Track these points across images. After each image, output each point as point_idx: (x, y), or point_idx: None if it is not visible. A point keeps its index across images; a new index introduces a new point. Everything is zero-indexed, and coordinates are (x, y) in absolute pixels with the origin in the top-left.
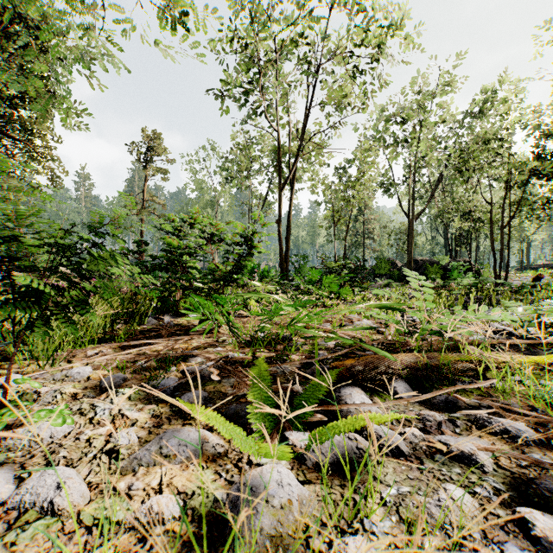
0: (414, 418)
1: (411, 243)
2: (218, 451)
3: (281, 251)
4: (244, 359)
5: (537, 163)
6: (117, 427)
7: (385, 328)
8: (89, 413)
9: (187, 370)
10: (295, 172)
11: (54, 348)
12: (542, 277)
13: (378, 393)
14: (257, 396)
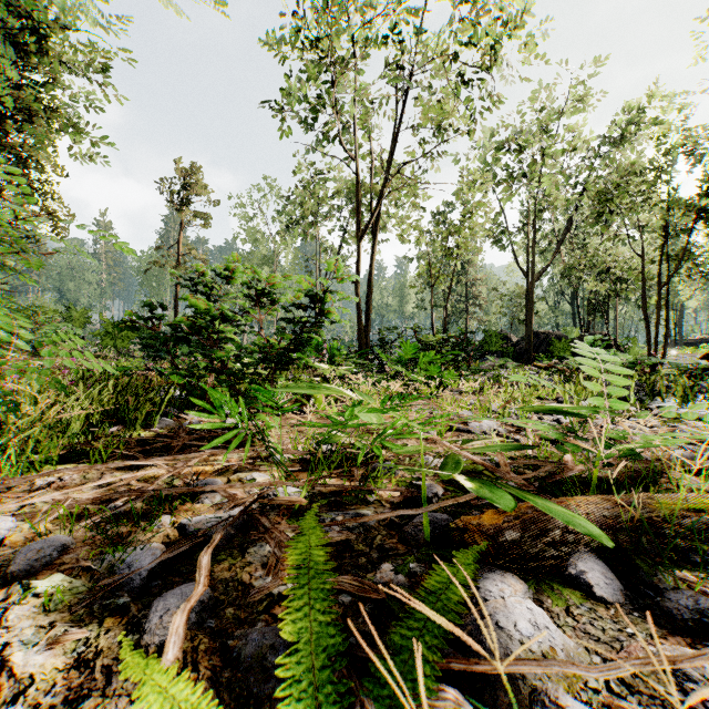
0: None
1: (531, 310)
2: None
3: (359, 320)
4: (292, 504)
5: (708, 200)
6: None
7: (527, 438)
8: None
9: (188, 526)
10: (378, 215)
11: None
12: None
13: (551, 584)
14: (304, 623)
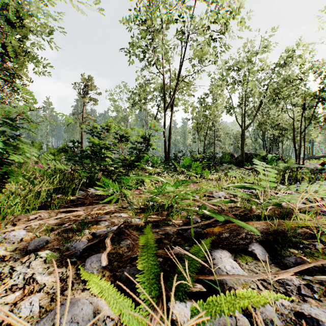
0: (274, 281)
1: (243, 143)
2: (107, 325)
3: (165, 147)
4: (138, 225)
5: (323, 93)
6: (25, 293)
7: (237, 199)
8: (6, 278)
9: (96, 233)
10: (173, 100)
11: (4, 214)
12: (325, 163)
13: (241, 254)
14: (145, 264)
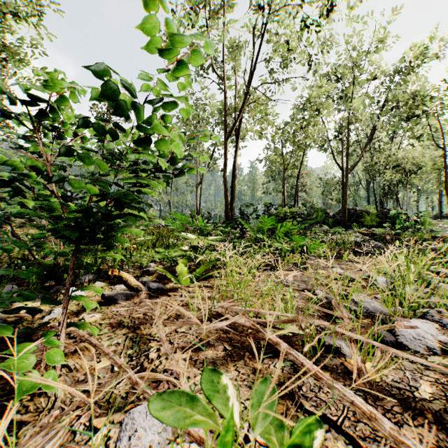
0: None
1: (346, 193)
2: None
3: (226, 198)
4: None
5: None
6: None
7: None
8: None
9: None
10: (239, 122)
11: None
12: None
13: None
14: None
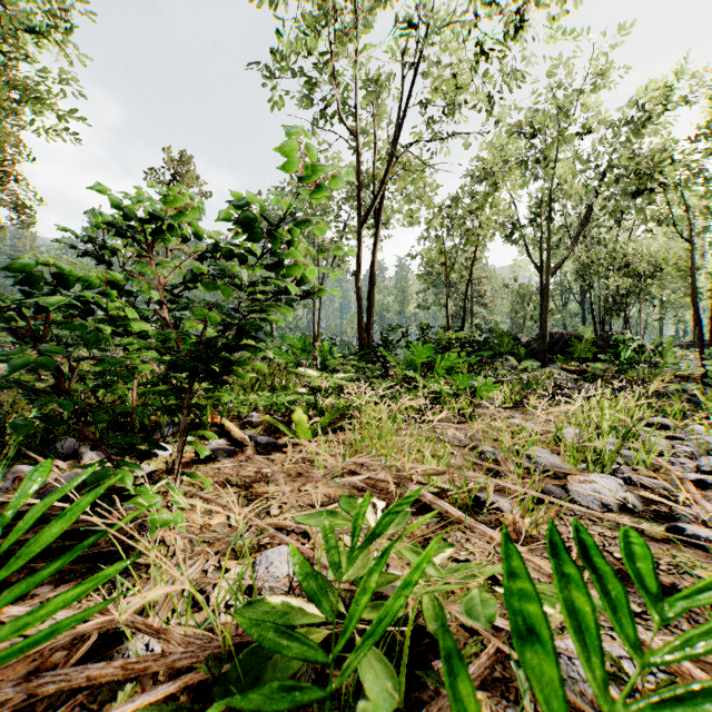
0: None
1: (546, 308)
2: None
3: (360, 317)
4: None
5: None
6: None
7: None
8: None
9: None
10: (381, 200)
11: None
12: None
13: None
14: None
